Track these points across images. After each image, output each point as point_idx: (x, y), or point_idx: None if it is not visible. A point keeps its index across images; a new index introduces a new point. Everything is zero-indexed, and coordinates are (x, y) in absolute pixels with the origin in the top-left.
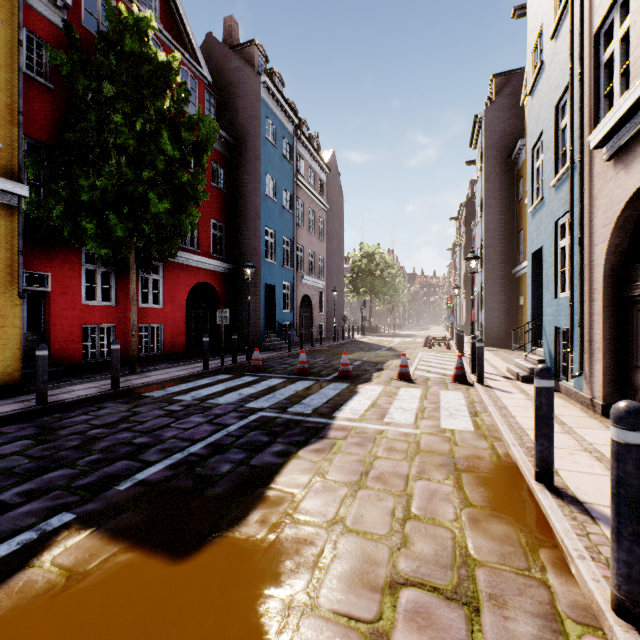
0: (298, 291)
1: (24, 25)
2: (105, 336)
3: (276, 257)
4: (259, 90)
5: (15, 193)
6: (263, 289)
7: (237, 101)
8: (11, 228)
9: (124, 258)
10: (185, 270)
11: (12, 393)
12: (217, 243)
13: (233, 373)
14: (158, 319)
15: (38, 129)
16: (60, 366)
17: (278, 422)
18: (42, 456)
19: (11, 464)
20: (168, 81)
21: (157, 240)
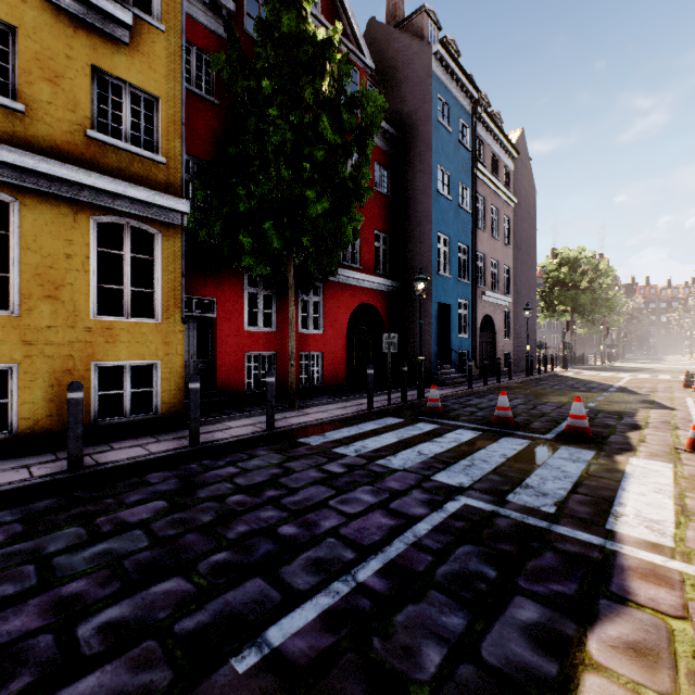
0: (477, 311)
1: (193, 44)
2: (266, 365)
3: (450, 269)
4: (430, 64)
5: (177, 210)
6: (434, 309)
7: (403, 86)
8: (175, 249)
9: (284, 278)
10: (346, 290)
11: (176, 426)
12: (380, 257)
13: (403, 416)
14: (318, 346)
15: (205, 149)
16: (225, 396)
17: (500, 528)
18: (164, 538)
19: (127, 546)
20: (328, 62)
21: (316, 254)
